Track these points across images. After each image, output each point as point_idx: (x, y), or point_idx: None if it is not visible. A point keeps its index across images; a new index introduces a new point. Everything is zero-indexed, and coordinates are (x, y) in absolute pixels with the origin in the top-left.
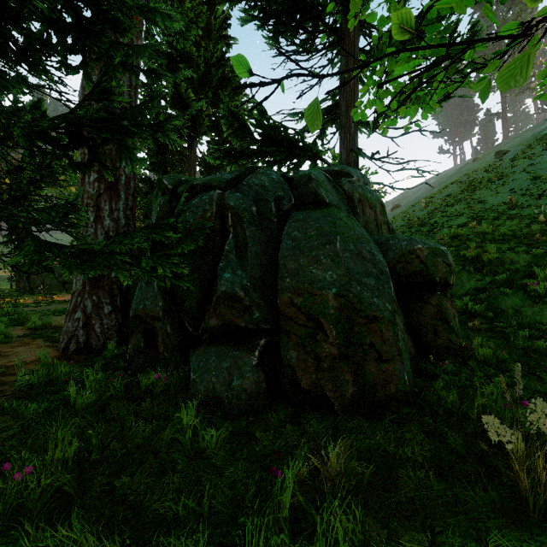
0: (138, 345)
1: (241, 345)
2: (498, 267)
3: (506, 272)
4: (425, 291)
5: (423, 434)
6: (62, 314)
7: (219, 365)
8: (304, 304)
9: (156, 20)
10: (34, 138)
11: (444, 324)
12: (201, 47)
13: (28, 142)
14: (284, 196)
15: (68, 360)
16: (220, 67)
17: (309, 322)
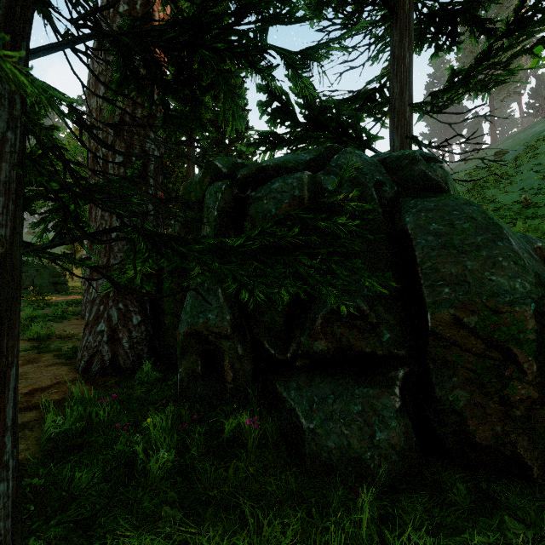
0: (194, 369)
1: (366, 378)
2: None
3: None
4: None
5: None
6: (62, 319)
7: (346, 408)
8: (482, 325)
9: None
10: (130, 52)
11: None
12: None
13: (121, 57)
14: (384, 180)
15: (94, 384)
16: None
17: (491, 351)
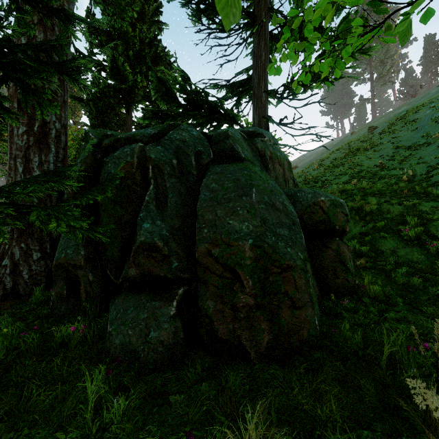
0: (61, 293)
1: (160, 295)
2: (378, 215)
3: (384, 220)
4: (326, 238)
5: (336, 382)
6: None
7: (136, 316)
8: (221, 255)
9: (96, 1)
10: None
11: (341, 266)
12: (136, 28)
13: None
14: (203, 150)
15: None
16: (153, 46)
17: (226, 273)
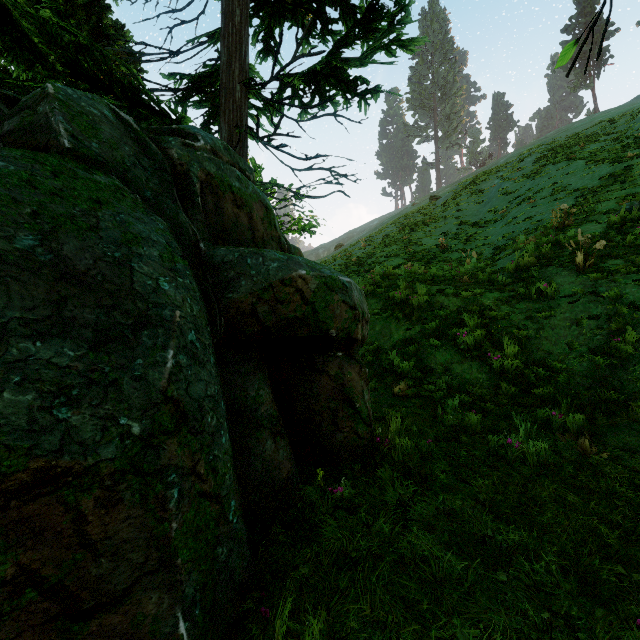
0: None
1: None
2: (428, 312)
3: (436, 319)
4: (318, 353)
5: None
6: None
7: None
8: None
9: None
10: None
11: (346, 406)
12: None
13: None
14: None
15: None
16: (95, 14)
17: None
